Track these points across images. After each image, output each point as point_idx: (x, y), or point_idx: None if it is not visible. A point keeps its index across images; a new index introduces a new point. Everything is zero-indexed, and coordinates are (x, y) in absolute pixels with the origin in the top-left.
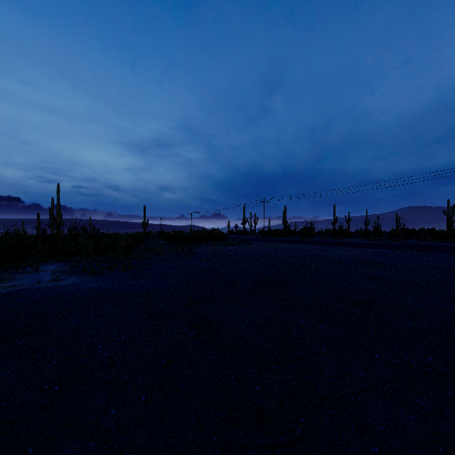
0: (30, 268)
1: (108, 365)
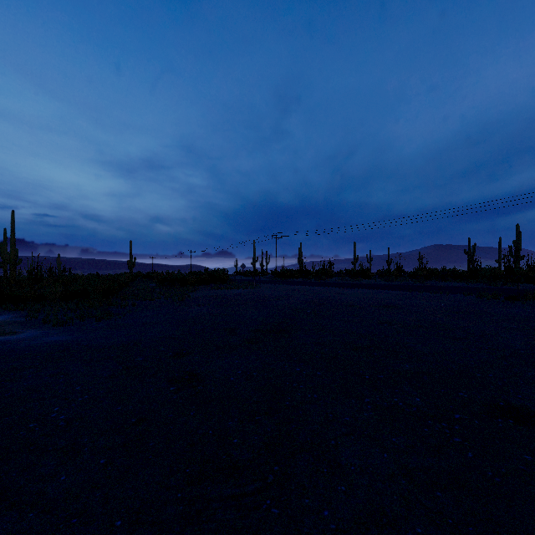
0: None
1: (63, 428)
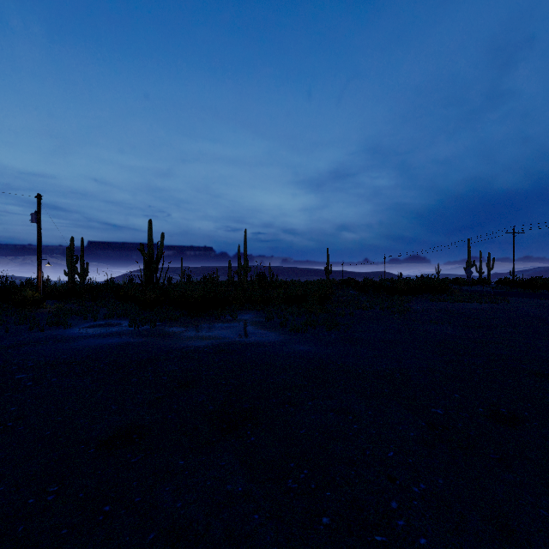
0: (229, 316)
1: None
